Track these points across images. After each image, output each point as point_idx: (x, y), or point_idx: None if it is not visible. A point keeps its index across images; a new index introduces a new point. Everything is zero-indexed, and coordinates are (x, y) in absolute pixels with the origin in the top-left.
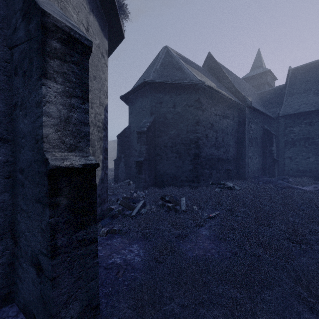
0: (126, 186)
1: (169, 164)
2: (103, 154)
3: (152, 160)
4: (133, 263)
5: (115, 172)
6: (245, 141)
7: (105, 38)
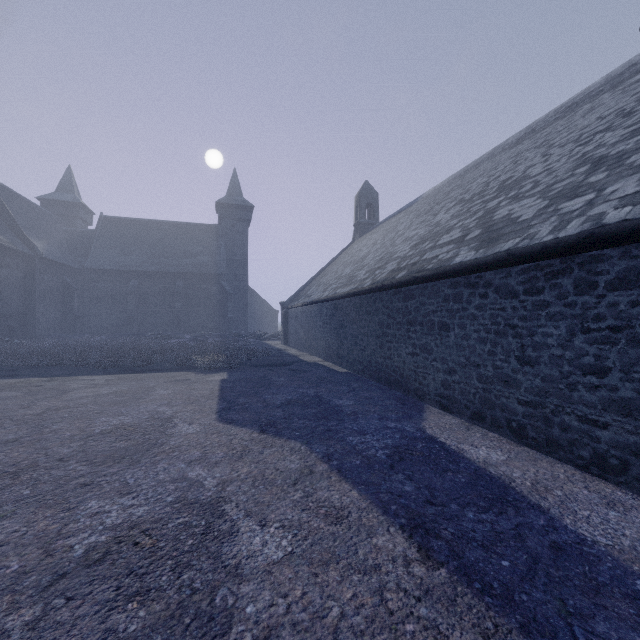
0: None
1: None
2: None
3: None
4: None
5: None
6: (36, 295)
7: None
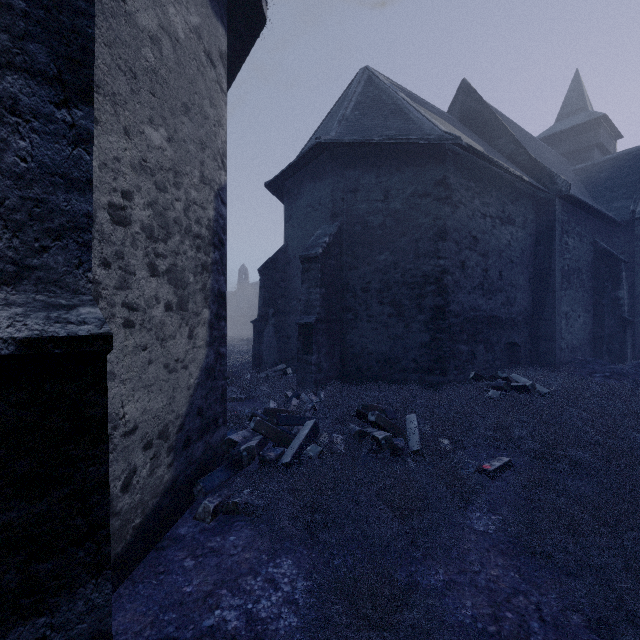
0: (278, 378)
1: (375, 330)
2: (214, 307)
3: (335, 321)
4: (275, 639)
5: (255, 347)
6: (555, 278)
7: (218, 20)
